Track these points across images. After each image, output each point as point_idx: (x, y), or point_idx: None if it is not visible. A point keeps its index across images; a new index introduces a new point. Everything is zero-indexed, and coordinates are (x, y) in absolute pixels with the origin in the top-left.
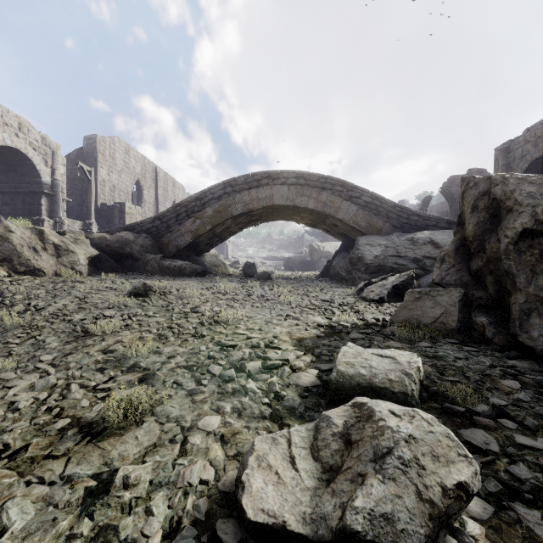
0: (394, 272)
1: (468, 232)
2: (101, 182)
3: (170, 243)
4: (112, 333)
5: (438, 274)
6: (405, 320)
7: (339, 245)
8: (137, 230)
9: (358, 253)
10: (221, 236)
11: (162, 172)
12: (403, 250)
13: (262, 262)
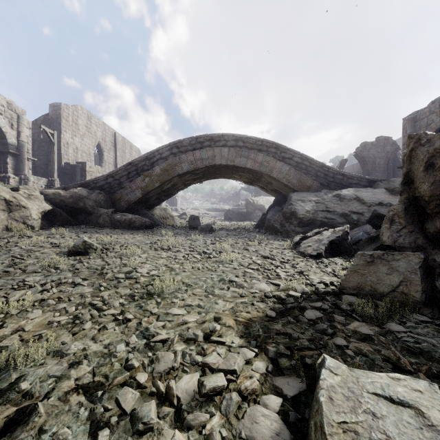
0: (324, 226)
1: (423, 192)
2: (65, 144)
3: (122, 199)
4: (19, 312)
5: (389, 235)
6: (358, 286)
7: (270, 199)
8: (92, 186)
9: (291, 208)
10: (169, 192)
11: (120, 137)
12: (331, 206)
13: (206, 213)
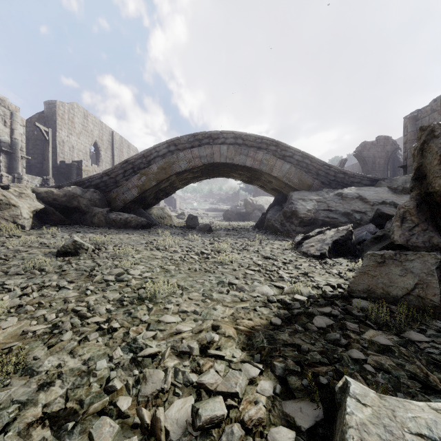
0: (326, 225)
1: (437, 187)
2: (60, 143)
3: (118, 198)
4: None
5: (400, 234)
6: (368, 289)
7: (269, 199)
8: (87, 185)
9: (292, 207)
10: (167, 191)
11: (118, 136)
12: (333, 205)
13: (205, 213)
